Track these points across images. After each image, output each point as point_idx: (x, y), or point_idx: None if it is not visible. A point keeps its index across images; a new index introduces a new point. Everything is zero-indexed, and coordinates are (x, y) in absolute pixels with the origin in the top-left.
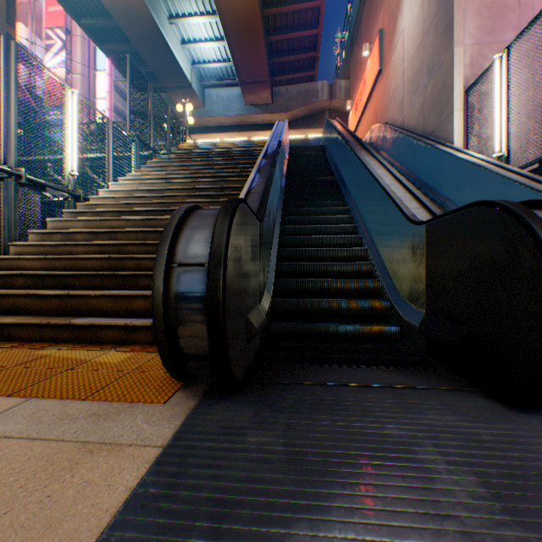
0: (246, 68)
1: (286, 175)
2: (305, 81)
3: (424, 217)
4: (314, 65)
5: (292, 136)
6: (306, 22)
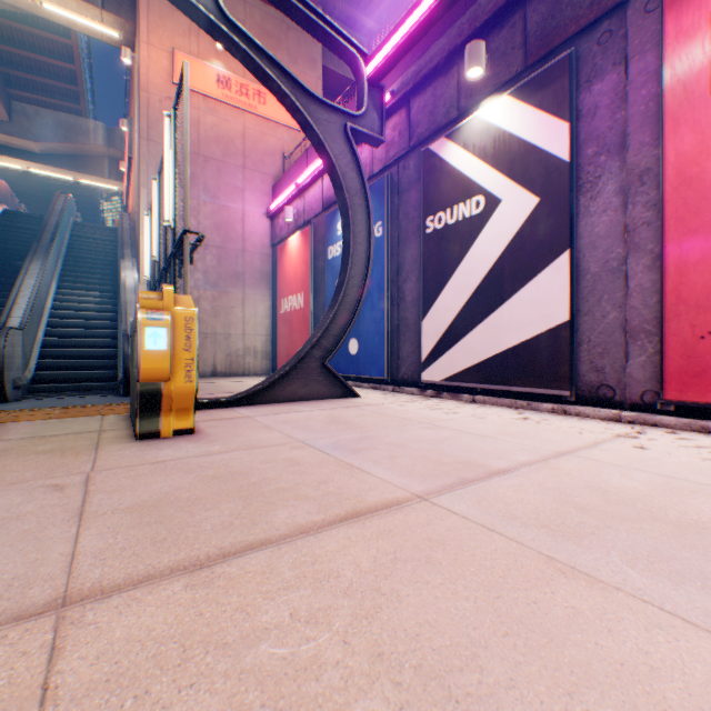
0: None
1: None
2: (71, 111)
3: (18, 324)
4: (82, 99)
5: (54, 174)
6: (58, 51)
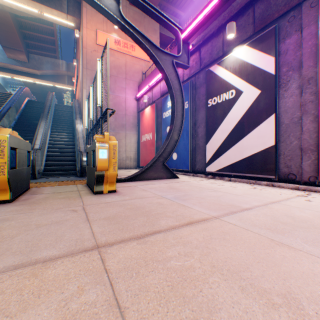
0: (6, 40)
1: (20, 118)
2: (52, 56)
3: (38, 147)
4: (57, 51)
5: (45, 83)
6: (48, 32)
